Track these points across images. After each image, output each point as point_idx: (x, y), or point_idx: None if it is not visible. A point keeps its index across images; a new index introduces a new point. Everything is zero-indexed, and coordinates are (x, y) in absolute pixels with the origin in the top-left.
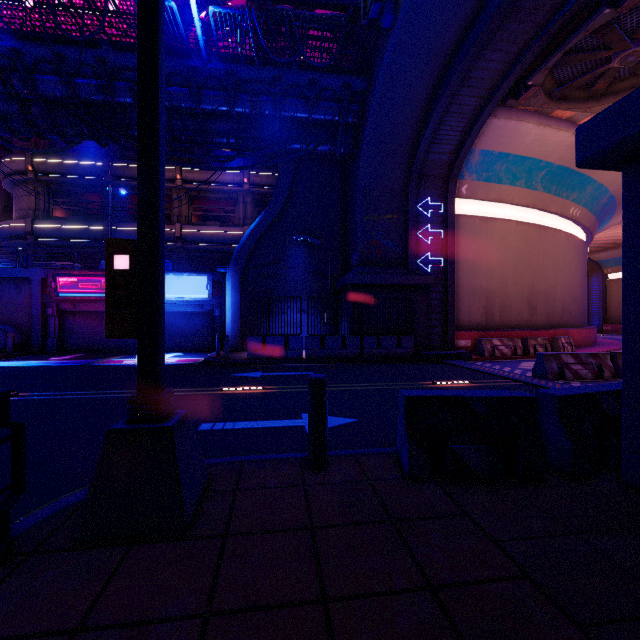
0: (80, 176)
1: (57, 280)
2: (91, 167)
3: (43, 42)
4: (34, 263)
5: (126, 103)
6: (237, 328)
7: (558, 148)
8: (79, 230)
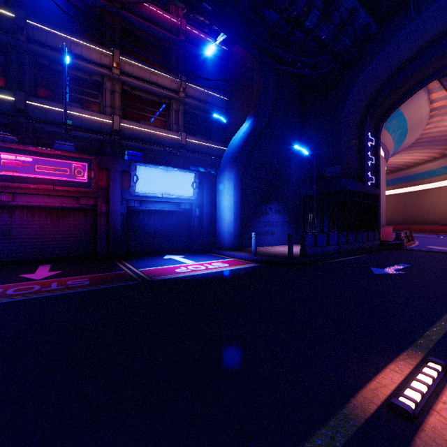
0: None
1: None
2: None
3: None
4: None
5: None
6: (238, 227)
7: (417, 117)
8: None
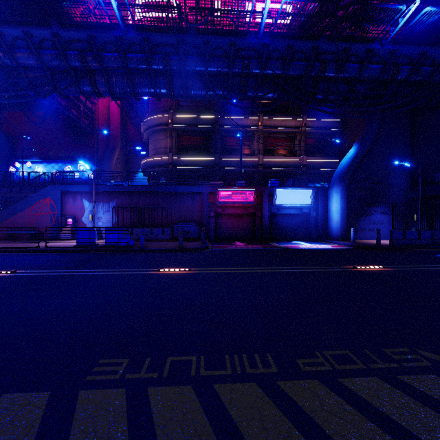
0: (198, 125)
1: (219, 193)
2: (207, 119)
3: (285, 38)
4: (203, 182)
5: (311, 75)
6: (344, 225)
7: None
8: (200, 161)
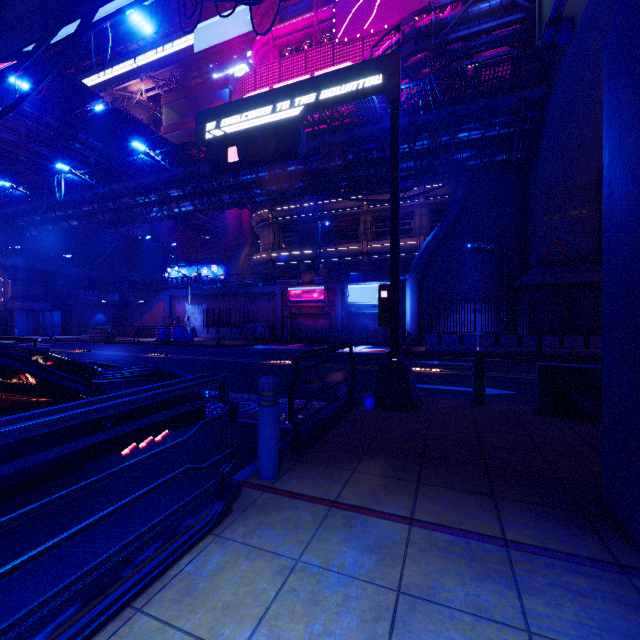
0: (298, 216)
1: (290, 292)
2: (305, 208)
3: None
4: (277, 282)
5: (337, 166)
6: (415, 326)
7: None
8: (298, 255)
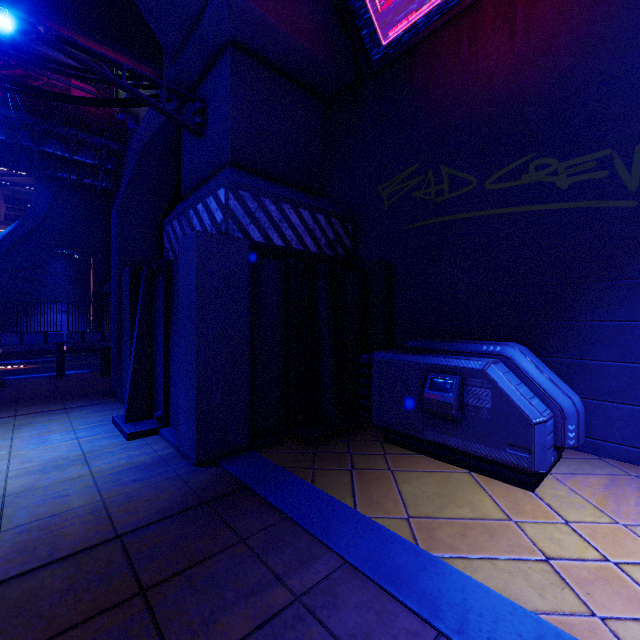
0: None
1: None
2: None
3: None
4: None
5: None
6: None
7: None
8: None
